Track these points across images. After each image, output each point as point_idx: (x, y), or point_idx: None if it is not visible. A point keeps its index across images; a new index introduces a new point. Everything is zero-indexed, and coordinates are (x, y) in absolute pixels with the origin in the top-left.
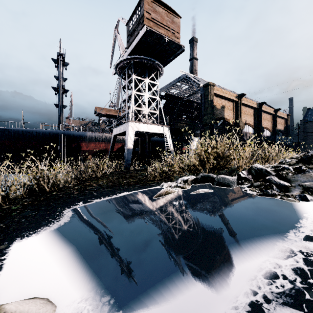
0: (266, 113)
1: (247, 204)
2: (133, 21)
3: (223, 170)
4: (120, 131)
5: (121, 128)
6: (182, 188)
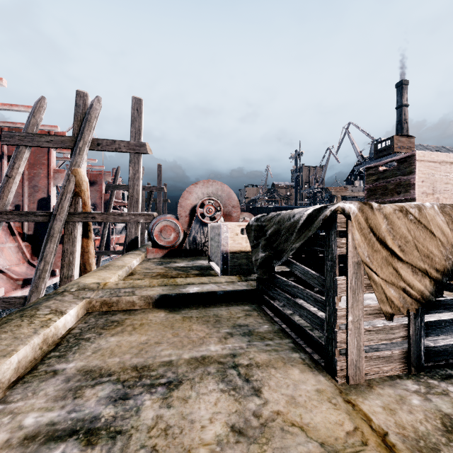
0: None
1: None
2: (382, 145)
3: None
4: None
5: None
6: None
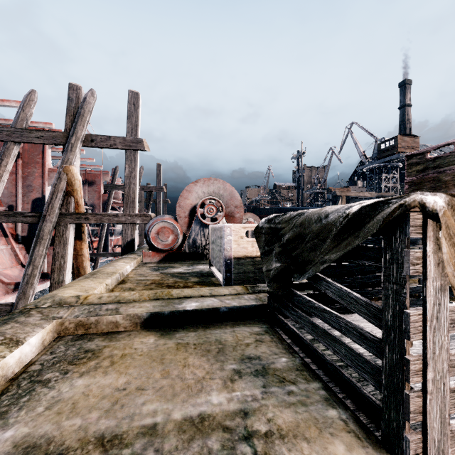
0: None
1: None
2: (386, 145)
3: None
4: None
5: None
6: None
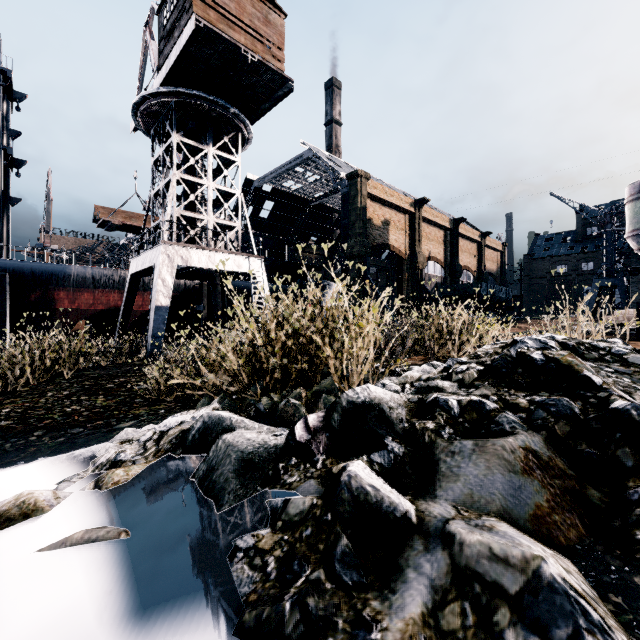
0: (466, 240)
1: None
2: (171, 5)
3: (296, 391)
4: (143, 266)
5: (145, 259)
6: (96, 484)
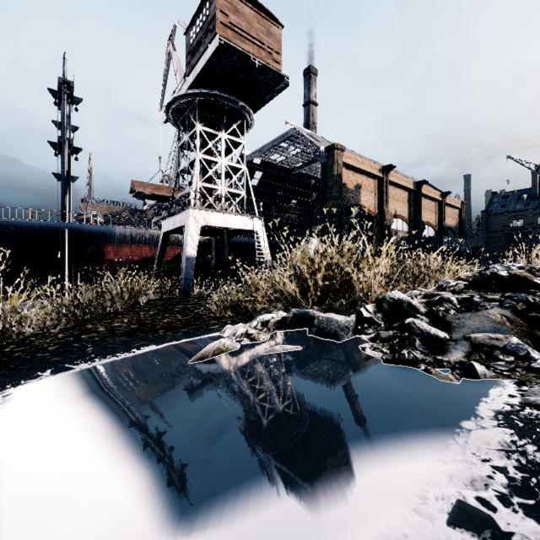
0: (428, 199)
1: (352, 388)
2: (197, 27)
3: (338, 301)
4: (174, 226)
5: (175, 221)
6: (251, 340)
